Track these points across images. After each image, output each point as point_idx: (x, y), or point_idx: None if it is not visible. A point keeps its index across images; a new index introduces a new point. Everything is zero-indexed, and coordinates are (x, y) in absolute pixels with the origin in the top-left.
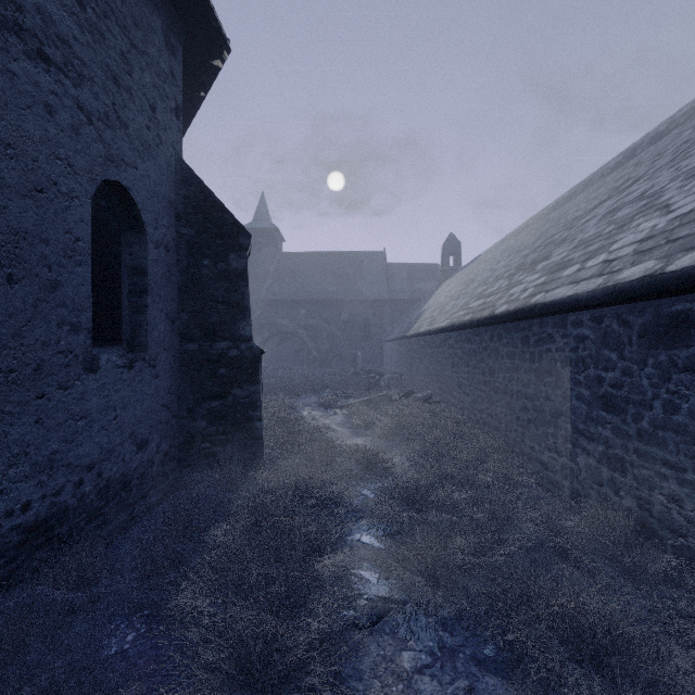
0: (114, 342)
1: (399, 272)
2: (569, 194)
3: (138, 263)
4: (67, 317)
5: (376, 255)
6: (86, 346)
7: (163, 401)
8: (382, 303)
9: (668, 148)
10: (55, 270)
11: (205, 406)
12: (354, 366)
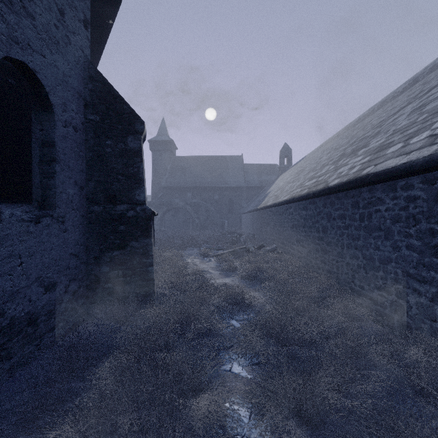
0: (24, 201)
1: (251, 168)
2: (368, 112)
3: (48, 137)
4: None
5: (236, 158)
6: None
7: (72, 250)
8: (241, 189)
9: None
10: None
11: (108, 255)
12: (222, 229)
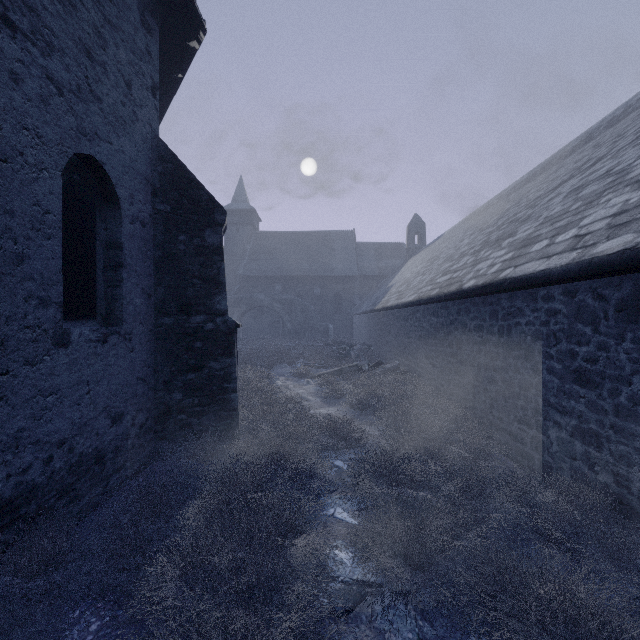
0: (88, 316)
1: (367, 250)
2: (528, 176)
3: (113, 238)
4: (35, 291)
5: (346, 234)
6: (56, 321)
7: (139, 374)
8: (352, 279)
9: (628, 129)
10: (22, 243)
11: (181, 379)
12: (326, 337)
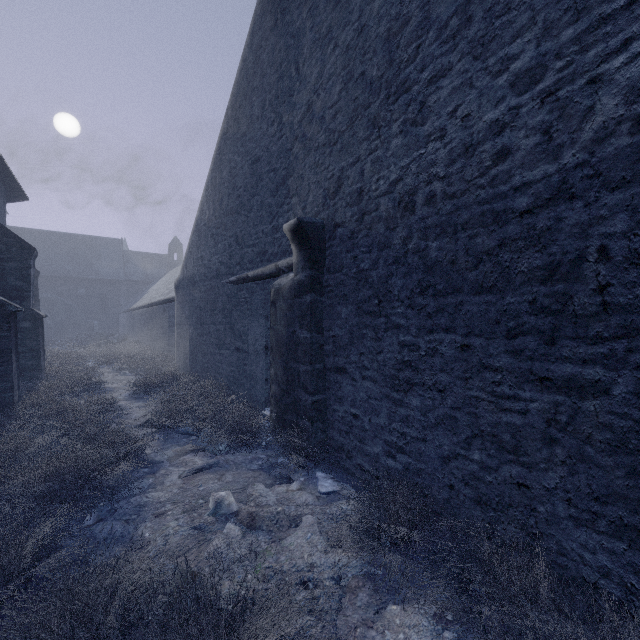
0: None
1: (135, 258)
2: None
3: None
4: None
5: (113, 242)
6: None
7: None
8: (119, 282)
9: None
10: None
11: None
12: (91, 332)
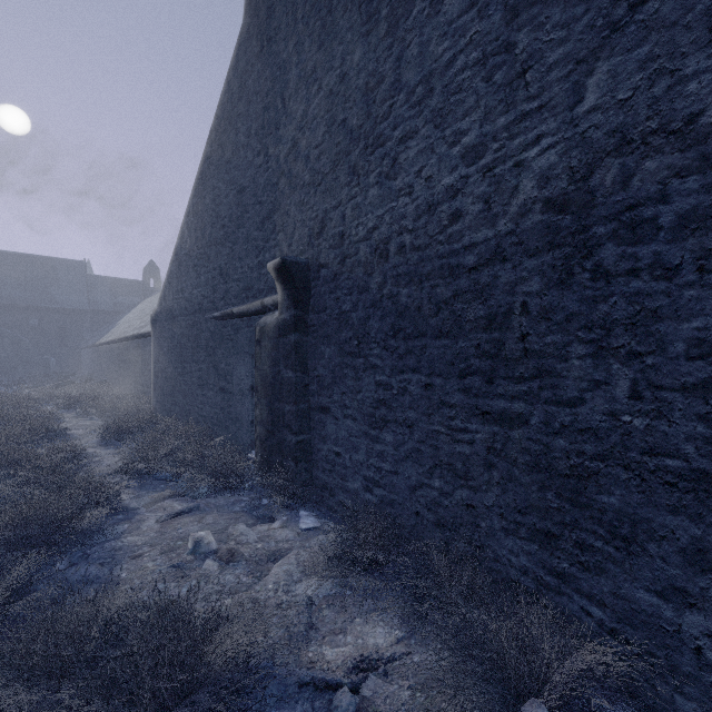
0: None
1: (101, 284)
2: None
3: None
4: None
5: (75, 264)
6: None
7: None
8: (82, 312)
9: None
10: None
11: None
12: (46, 371)
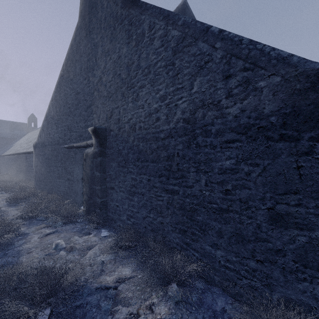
0: None
1: (4, 124)
2: None
3: None
4: None
5: None
6: None
7: None
8: None
9: None
10: None
11: None
12: None
